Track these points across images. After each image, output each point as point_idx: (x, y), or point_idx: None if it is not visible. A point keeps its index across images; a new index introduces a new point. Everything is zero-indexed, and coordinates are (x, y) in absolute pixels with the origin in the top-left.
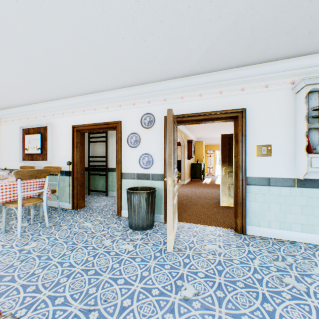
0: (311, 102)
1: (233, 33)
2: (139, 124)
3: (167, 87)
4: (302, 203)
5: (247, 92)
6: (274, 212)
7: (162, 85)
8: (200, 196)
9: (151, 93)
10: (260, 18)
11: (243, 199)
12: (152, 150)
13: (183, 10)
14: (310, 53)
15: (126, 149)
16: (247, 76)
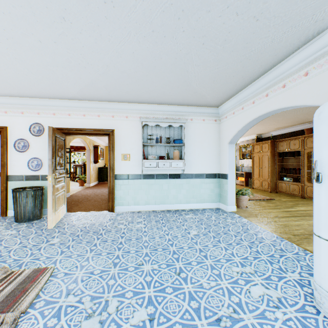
0: (149, 130)
1: (94, 86)
2: (29, 132)
3: (56, 105)
4: (145, 188)
5: (116, 119)
6: (131, 195)
7: (52, 102)
8: (98, 194)
9: (41, 107)
10: (106, 84)
11: (113, 189)
12: (42, 155)
13: (54, 70)
14: (146, 103)
15: (14, 153)
16: (116, 108)
